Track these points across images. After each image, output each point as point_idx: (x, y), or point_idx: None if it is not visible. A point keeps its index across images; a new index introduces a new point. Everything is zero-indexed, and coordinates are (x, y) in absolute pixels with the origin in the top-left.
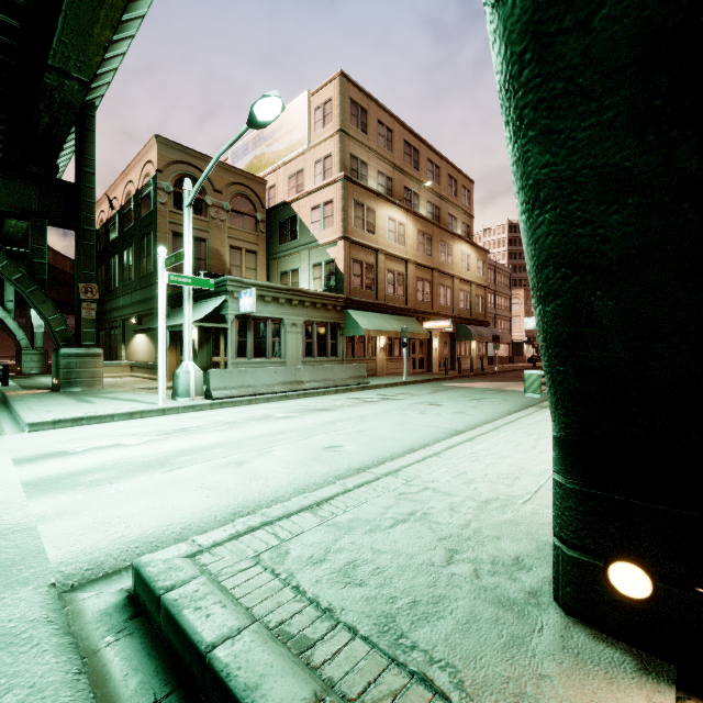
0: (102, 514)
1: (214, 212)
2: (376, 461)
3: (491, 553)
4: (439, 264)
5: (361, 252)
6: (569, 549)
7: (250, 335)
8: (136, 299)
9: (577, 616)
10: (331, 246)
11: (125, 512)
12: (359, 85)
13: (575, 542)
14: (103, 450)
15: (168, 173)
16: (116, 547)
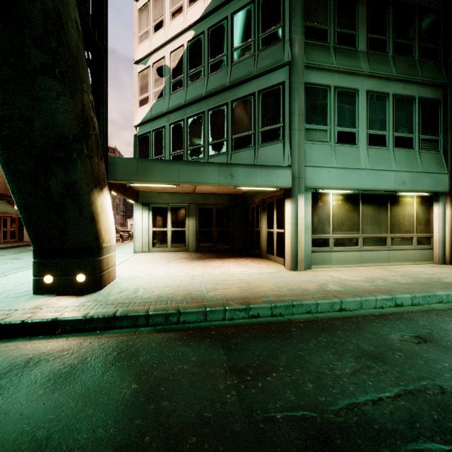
0: None
1: None
2: None
3: (16, 292)
4: None
5: None
6: (35, 277)
7: None
8: None
9: (37, 294)
10: None
11: None
12: None
13: (36, 275)
14: None
15: None
16: None
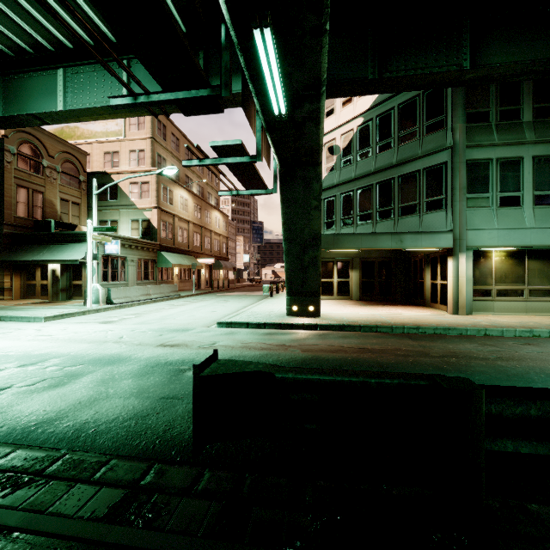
0: (183, 323)
1: (49, 172)
2: (232, 313)
3: (275, 315)
4: (205, 223)
5: (166, 216)
6: (288, 307)
7: (109, 267)
8: None
9: (289, 316)
10: (147, 210)
11: (188, 323)
12: None
13: (289, 305)
14: (127, 319)
15: (13, 138)
16: (202, 324)
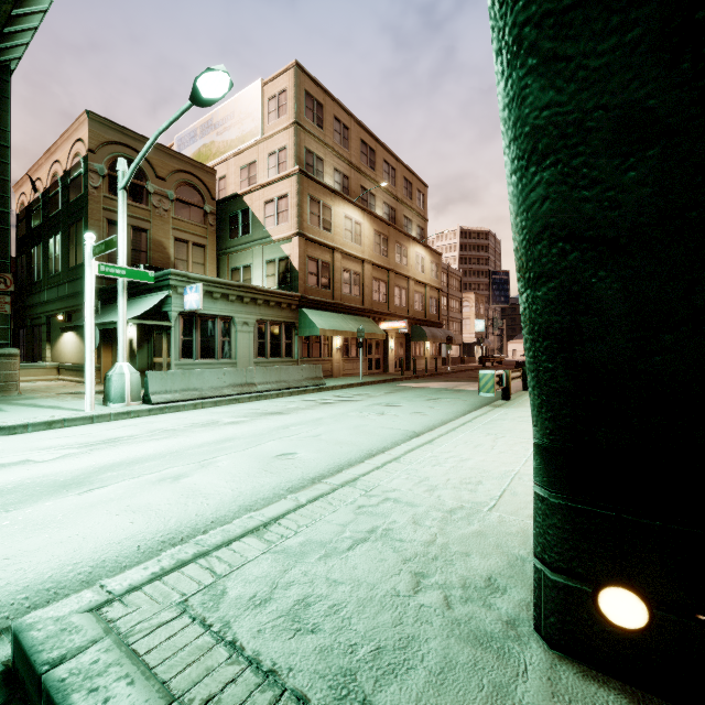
0: None
1: (157, 200)
2: (332, 469)
3: (461, 574)
4: (395, 265)
5: (317, 249)
6: (554, 573)
7: (197, 334)
8: (64, 293)
9: (562, 650)
10: (285, 242)
11: (19, 549)
12: (315, 78)
13: (560, 564)
14: (5, 469)
15: (102, 153)
16: None
